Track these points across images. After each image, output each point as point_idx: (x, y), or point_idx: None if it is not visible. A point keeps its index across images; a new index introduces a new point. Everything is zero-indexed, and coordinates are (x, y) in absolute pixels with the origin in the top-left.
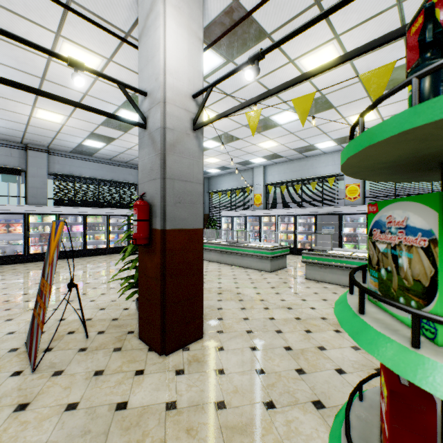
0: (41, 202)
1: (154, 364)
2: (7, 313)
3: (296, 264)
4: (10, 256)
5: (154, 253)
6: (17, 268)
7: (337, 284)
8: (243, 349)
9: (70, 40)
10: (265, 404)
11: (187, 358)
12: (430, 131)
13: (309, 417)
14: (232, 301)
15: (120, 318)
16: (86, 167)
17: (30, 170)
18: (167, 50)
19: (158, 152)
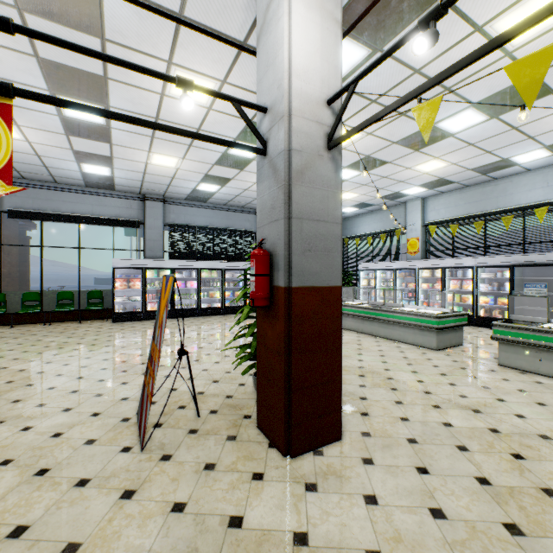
0: (157, 256)
1: (276, 468)
2: (123, 376)
3: (478, 340)
4: (129, 313)
5: (276, 319)
6: (136, 325)
7: None
8: (405, 469)
9: (182, 67)
10: None
11: (321, 468)
12: None
13: None
14: (381, 389)
15: (234, 396)
16: (201, 215)
17: (147, 222)
18: (292, 44)
19: (281, 184)
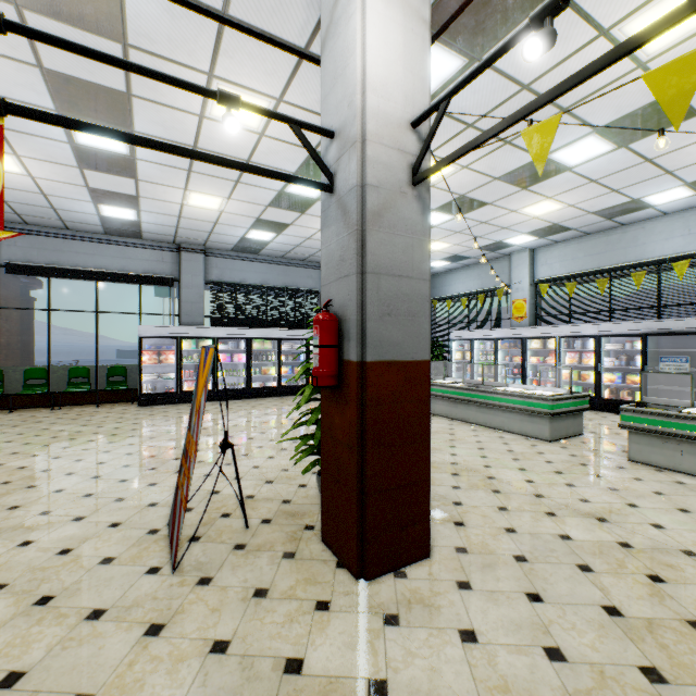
0: (196, 322)
1: (346, 594)
2: (152, 475)
3: (602, 428)
4: (160, 394)
5: (346, 402)
6: (168, 410)
7: None
8: (512, 596)
9: (226, 81)
10: None
11: (404, 594)
12: None
13: None
14: (480, 491)
15: (293, 501)
16: (251, 271)
17: (183, 279)
18: (367, 49)
19: (352, 229)
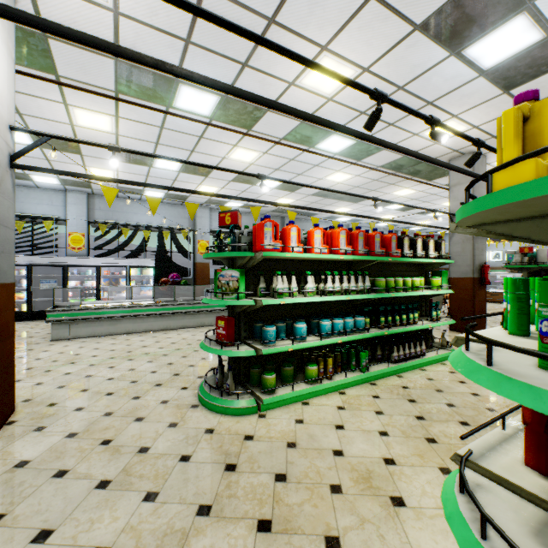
0: None
1: None
2: None
3: None
4: None
5: None
6: None
7: (93, 337)
8: (77, 394)
9: None
10: (134, 399)
11: (30, 423)
12: (240, 256)
13: (160, 390)
14: None
15: None
16: None
17: None
18: None
19: None
